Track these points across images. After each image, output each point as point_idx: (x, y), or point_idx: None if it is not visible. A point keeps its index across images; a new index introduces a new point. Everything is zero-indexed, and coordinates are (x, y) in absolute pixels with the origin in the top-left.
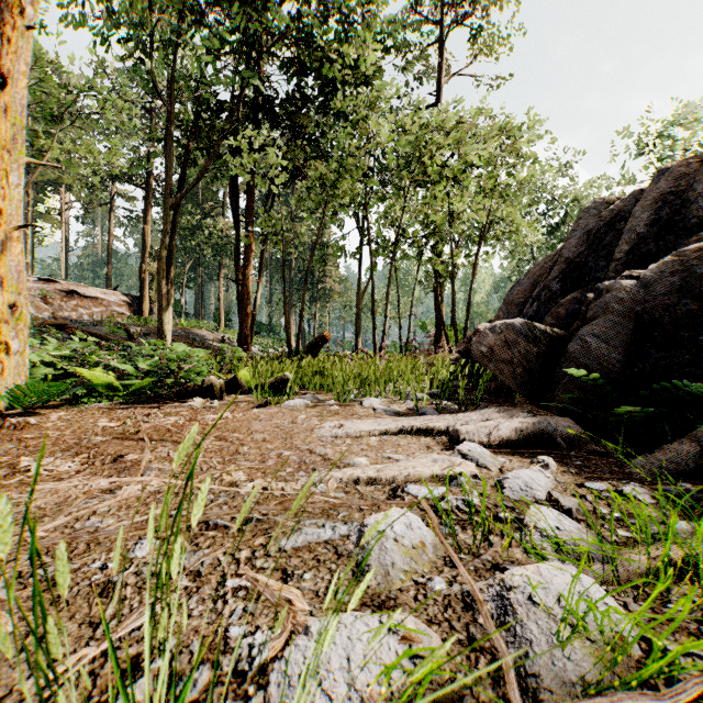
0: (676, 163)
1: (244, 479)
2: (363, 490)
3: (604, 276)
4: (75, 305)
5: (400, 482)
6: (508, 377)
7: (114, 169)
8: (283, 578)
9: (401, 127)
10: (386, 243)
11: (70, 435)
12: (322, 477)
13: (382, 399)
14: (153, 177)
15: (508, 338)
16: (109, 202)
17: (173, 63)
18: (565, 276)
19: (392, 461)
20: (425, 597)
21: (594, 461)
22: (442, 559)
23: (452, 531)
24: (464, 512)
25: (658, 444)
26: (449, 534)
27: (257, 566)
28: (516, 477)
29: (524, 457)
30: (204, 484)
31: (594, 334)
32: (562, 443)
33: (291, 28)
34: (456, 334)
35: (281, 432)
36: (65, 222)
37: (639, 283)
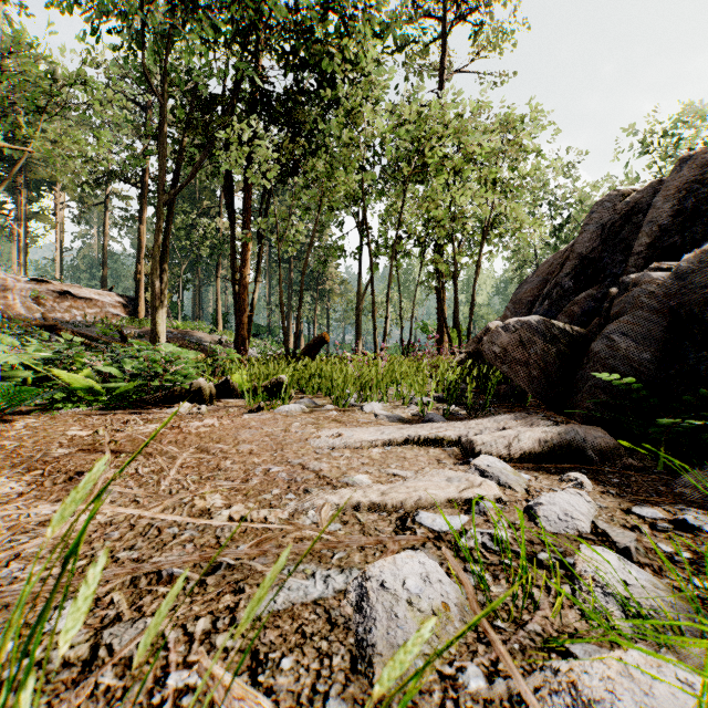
0: (699, 150)
1: (220, 504)
2: (364, 519)
3: (622, 271)
4: (68, 307)
5: (409, 508)
6: (523, 380)
7: (102, 162)
8: (252, 667)
9: (403, 119)
10: (387, 241)
11: (31, 446)
12: (314, 502)
13: (384, 403)
14: (149, 176)
15: (523, 337)
16: (104, 202)
17: (166, 54)
18: (578, 272)
19: (398, 480)
20: (457, 703)
21: (634, 479)
22: (472, 629)
23: (483, 586)
24: (492, 552)
25: (702, 457)
26: (478, 586)
27: (217, 645)
28: (552, 502)
29: (551, 473)
30: (90, 570)
31: (621, 332)
32: (594, 456)
33: (289, 18)
34: (459, 335)
35: (272, 442)
36: (59, 222)
37: (673, 275)
